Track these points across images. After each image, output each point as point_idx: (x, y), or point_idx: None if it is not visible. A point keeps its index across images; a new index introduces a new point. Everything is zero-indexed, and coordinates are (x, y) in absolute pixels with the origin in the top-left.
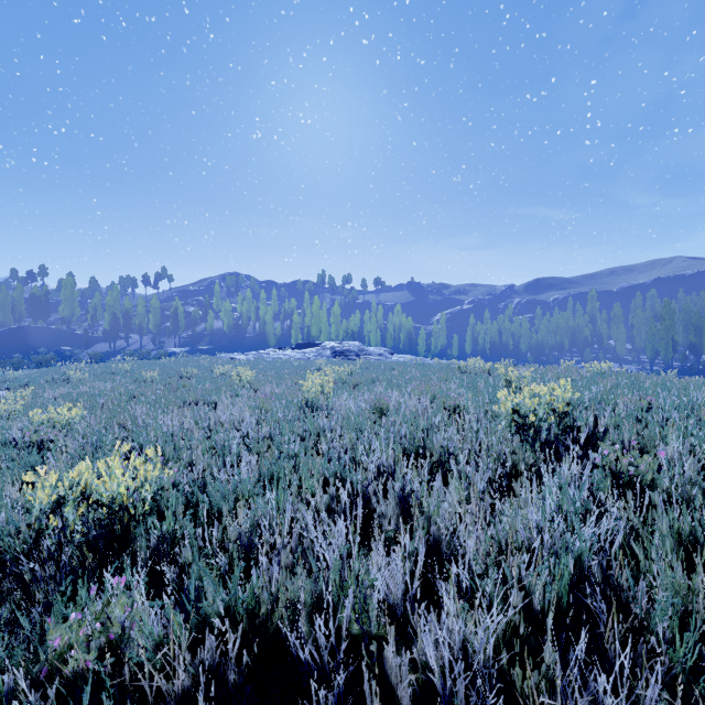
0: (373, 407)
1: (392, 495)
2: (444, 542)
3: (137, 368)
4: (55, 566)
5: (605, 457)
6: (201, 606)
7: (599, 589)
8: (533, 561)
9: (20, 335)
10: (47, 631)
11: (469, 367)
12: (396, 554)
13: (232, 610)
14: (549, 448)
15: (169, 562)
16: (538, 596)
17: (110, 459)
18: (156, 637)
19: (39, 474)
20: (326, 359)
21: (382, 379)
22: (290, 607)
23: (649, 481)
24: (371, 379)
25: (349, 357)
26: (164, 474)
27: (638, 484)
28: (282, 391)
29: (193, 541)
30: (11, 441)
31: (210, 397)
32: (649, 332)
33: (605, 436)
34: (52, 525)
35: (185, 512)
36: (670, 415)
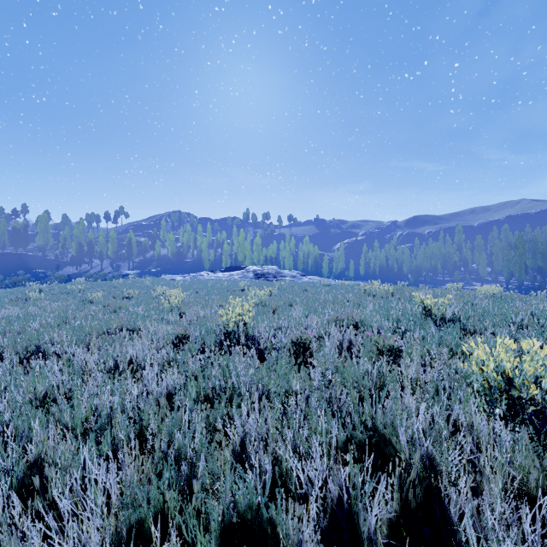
0: (295, 342)
1: None
2: None
3: (90, 288)
4: None
5: None
6: None
7: None
8: None
9: (3, 260)
10: None
11: (373, 289)
12: None
13: None
14: None
15: None
16: None
17: None
18: None
19: None
20: (249, 280)
21: (299, 302)
22: None
23: None
24: (289, 302)
25: (268, 278)
26: None
27: None
28: (205, 315)
29: None
30: None
31: (135, 322)
32: (505, 258)
33: None
34: None
35: None
36: None
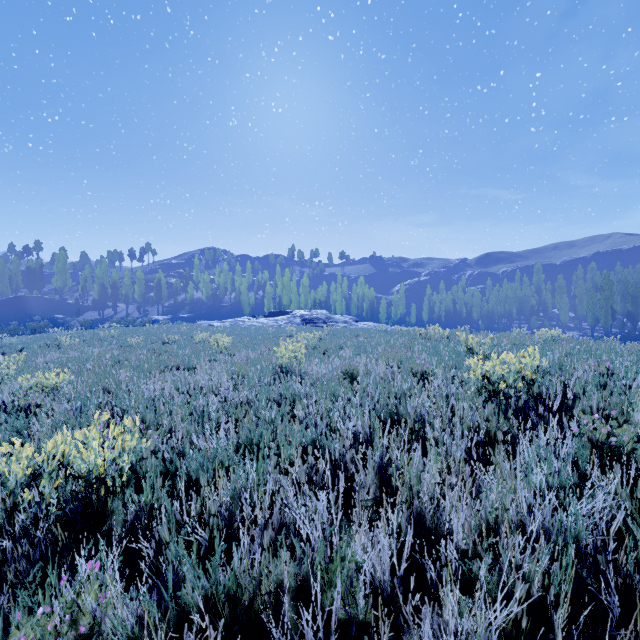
0: (344, 372)
1: (371, 464)
2: (428, 517)
3: (123, 334)
4: (31, 540)
5: (584, 427)
6: (178, 595)
7: (603, 576)
8: (531, 544)
9: (17, 304)
10: (11, 627)
11: (429, 334)
12: (376, 526)
13: (212, 598)
14: (519, 415)
15: (147, 534)
16: (537, 583)
17: (90, 428)
18: (130, 632)
19: (24, 438)
20: (296, 326)
21: (350, 345)
22: (273, 593)
23: (629, 451)
24: (339, 345)
25: (317, 324)
26: (143, 444)
27: (625, 456)
28: (257, 356)
29: (171, 517)
30: (1, 405)
31: (190, 362)
32: (590, 301)
33: (574, 403)
34: (27, 499)
35: (164, 481)
36: (632, 382)
